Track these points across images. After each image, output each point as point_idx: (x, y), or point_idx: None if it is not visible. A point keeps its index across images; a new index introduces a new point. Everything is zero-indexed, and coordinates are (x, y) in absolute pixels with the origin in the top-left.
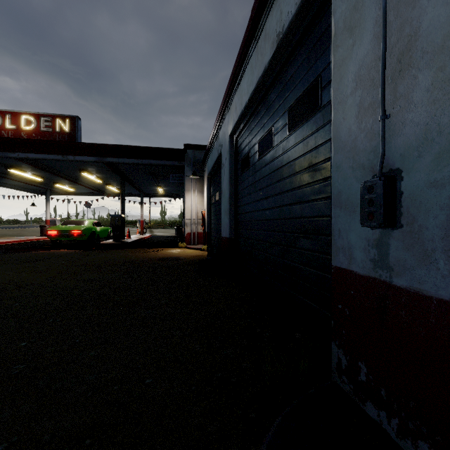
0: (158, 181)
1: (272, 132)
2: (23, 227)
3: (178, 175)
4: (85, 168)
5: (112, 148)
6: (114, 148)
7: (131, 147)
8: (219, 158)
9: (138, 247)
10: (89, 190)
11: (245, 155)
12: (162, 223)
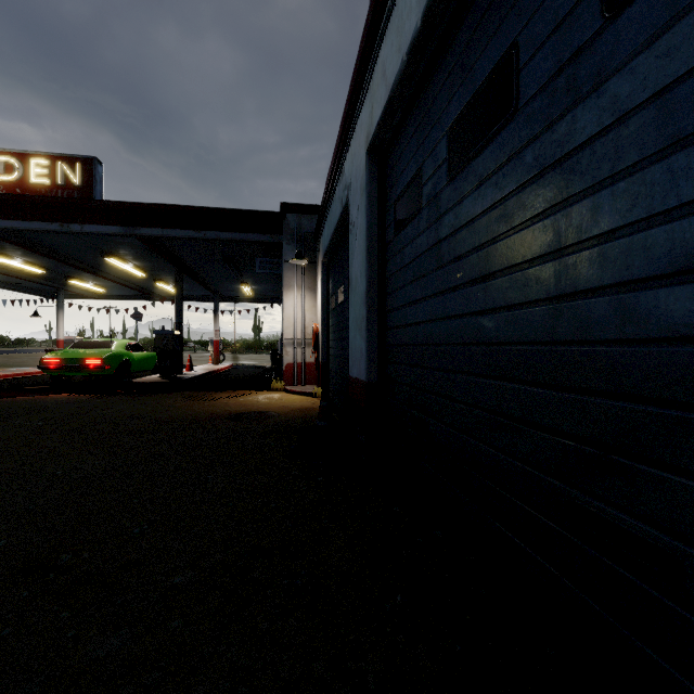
0: (241, 273)
1: (510, 66)
2: (33, 351)
3: (271, 260)
4: (111, 250)
5: (150, 209)
6: (154, 209)
7: (184, 208)
8: (345, 217)
9: (200, 388)
10: (130, 291)
11: (407, 184)
12: (255, 345)
